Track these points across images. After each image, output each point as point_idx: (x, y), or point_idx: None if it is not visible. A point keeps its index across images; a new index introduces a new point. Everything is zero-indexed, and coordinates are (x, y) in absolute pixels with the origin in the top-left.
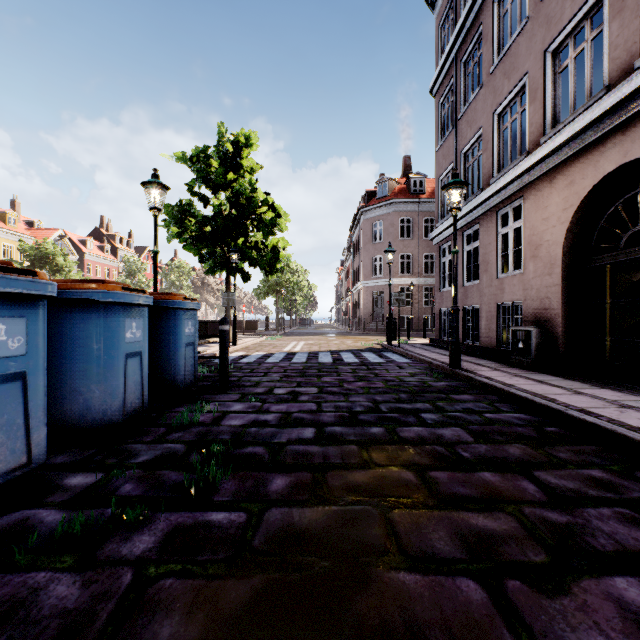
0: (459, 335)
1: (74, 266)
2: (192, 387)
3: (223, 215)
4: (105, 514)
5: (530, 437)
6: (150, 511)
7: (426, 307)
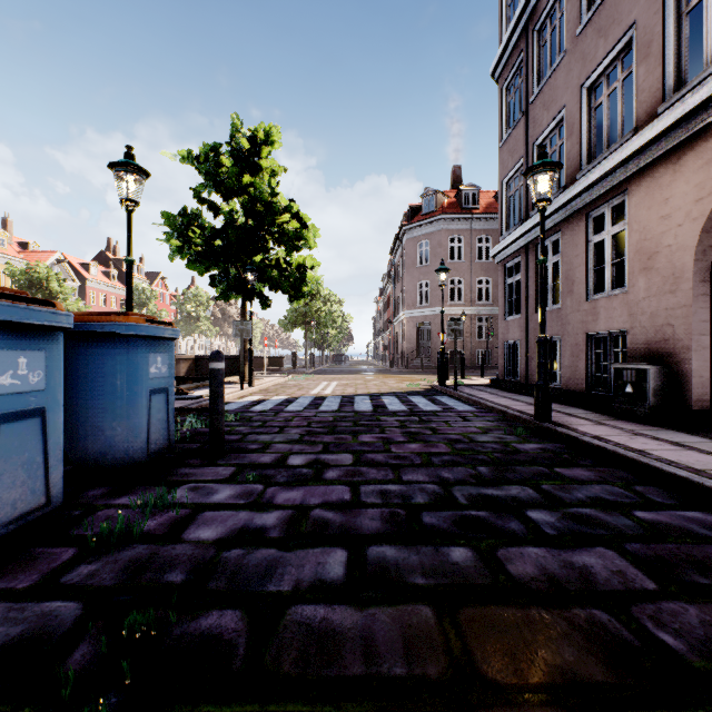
0: (531, 374)
1: (75, 294)
2: (169, 453)
3: (236, 225)
4: None
5: None
6: None
7: (480, 341)
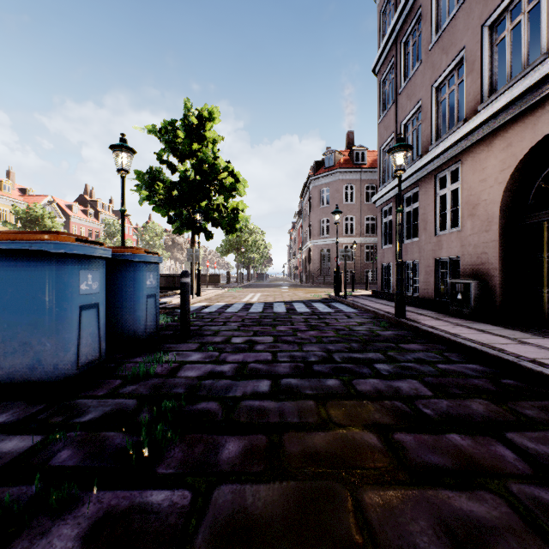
0: None
1: (61, 227)
2: (155, 336)
3: (188, 180)
4: (28, 493)
5: (489, 390)
6: (81, 489)
7: (367, 263)
